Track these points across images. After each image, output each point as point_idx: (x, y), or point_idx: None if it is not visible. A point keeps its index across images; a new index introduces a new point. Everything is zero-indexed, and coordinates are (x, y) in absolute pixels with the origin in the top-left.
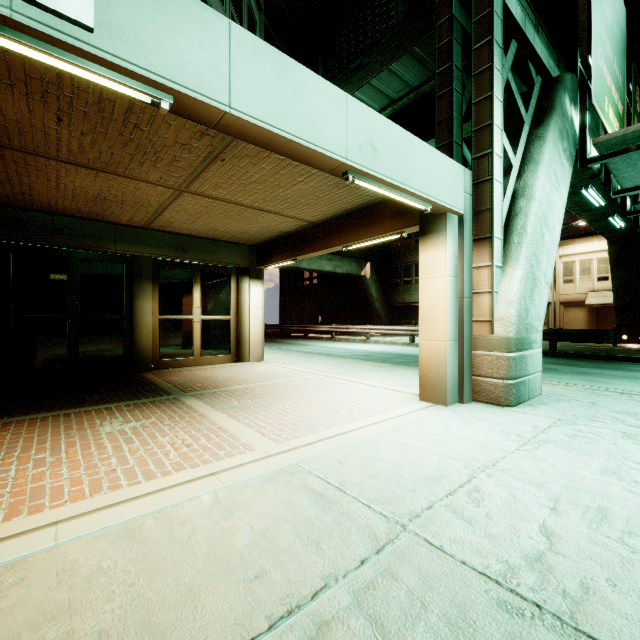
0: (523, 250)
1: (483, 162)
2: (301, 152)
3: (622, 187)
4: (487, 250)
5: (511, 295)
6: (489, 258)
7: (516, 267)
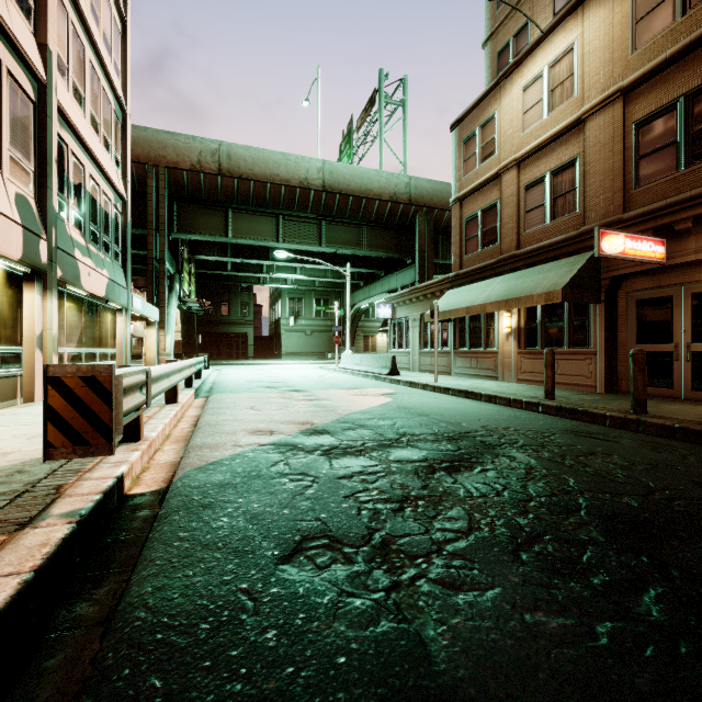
0: (171, 331)
1: (163, 308)
2: (145, 316)
3: (189, 305)
4: (164, 331)
5: (170, 342)
6: (165, 333)
7: (170, 335)
